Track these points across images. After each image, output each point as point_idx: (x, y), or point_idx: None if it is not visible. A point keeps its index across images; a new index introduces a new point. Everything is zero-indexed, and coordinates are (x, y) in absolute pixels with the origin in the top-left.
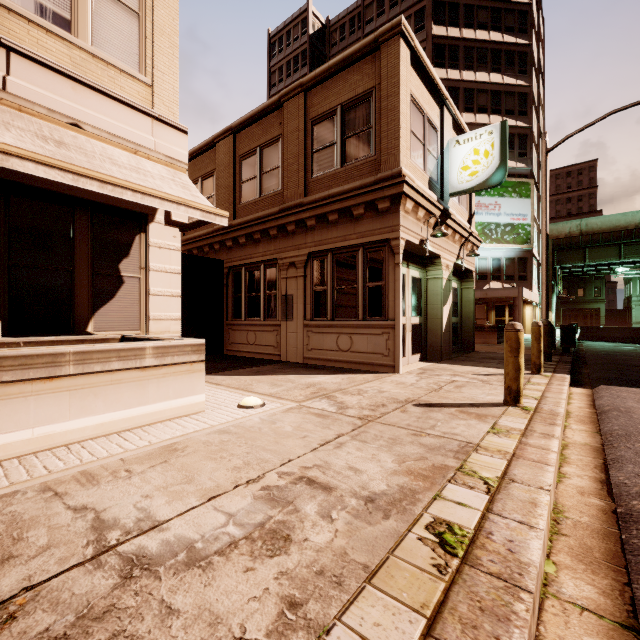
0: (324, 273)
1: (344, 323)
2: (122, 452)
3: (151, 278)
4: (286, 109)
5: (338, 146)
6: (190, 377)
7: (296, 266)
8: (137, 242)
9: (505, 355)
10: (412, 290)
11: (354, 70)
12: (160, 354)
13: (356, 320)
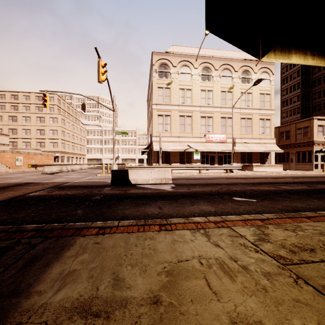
0: (299, 155)
1: (303, 163)
2: (279, 171)
3: (271, 158)
4: (291, 126)
5: (302, 134)
6: (281, 168)
7: (293, 153)
8: (269, 154)
9: (322, 167)
10: (320, 157)
11: (305, 122)
12: (279, 165)
13: (306, 163)
